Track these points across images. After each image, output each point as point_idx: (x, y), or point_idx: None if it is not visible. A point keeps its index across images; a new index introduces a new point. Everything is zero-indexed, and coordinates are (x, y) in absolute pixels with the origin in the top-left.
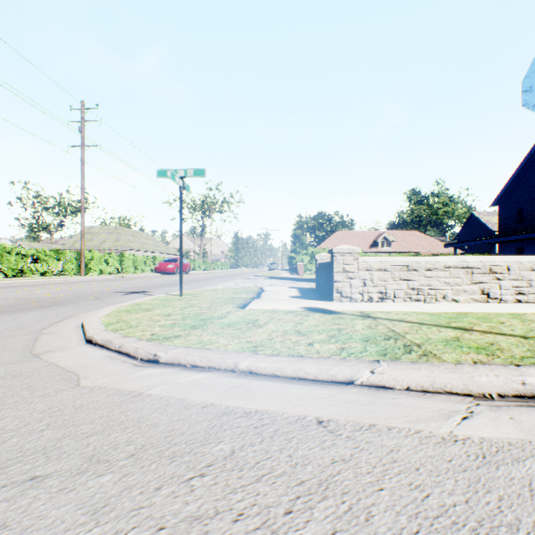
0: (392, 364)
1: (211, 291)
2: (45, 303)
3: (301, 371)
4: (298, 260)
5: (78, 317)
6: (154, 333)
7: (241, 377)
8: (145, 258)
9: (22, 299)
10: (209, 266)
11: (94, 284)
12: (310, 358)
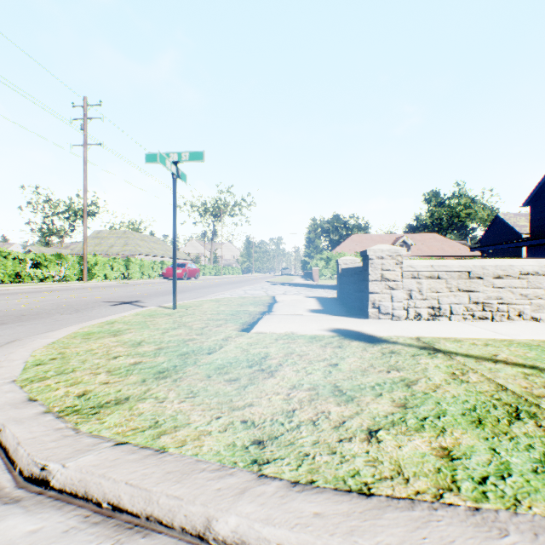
0: None
1: (214, 301)
2: (8, 317)
3: None
4: (312, 265)
5: (20, 343)
6: (86, 390)
7: None
8: (153, 263)
9: None
10: (220, 271)
11: (89, 291)
12: (392, 504)
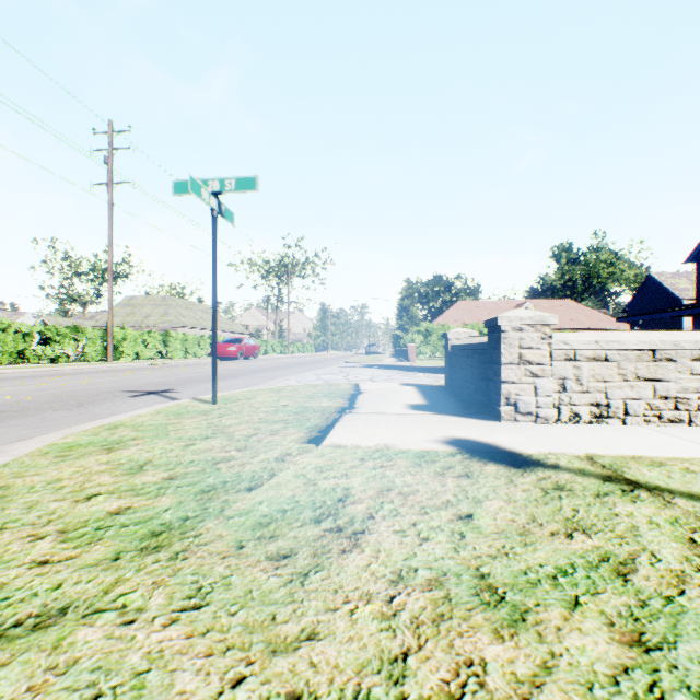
0: None
1: (273, 392)
2: None
3: None
4: (406, 340)
5: None
6: None
7: None
8: (199, 338)
9: None
10: (286, 348)
11: (110, 376)
12: None
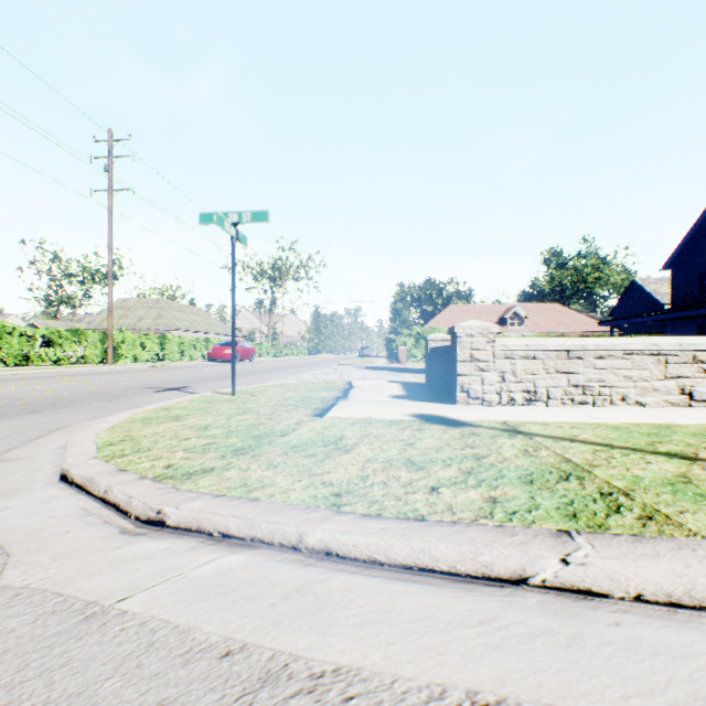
0: (599, 543)
1: (278, 387)
2: (38, 404)
3: (423, 554)
4: (398, 343)
5: (71, 429)
6: (171, 463)
7: (309, 563)
8: (195, 341)
9: (8, 399)
10: (280, 351)
11: (121, 376)
12: (438, 524)
